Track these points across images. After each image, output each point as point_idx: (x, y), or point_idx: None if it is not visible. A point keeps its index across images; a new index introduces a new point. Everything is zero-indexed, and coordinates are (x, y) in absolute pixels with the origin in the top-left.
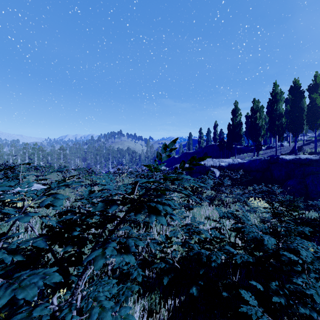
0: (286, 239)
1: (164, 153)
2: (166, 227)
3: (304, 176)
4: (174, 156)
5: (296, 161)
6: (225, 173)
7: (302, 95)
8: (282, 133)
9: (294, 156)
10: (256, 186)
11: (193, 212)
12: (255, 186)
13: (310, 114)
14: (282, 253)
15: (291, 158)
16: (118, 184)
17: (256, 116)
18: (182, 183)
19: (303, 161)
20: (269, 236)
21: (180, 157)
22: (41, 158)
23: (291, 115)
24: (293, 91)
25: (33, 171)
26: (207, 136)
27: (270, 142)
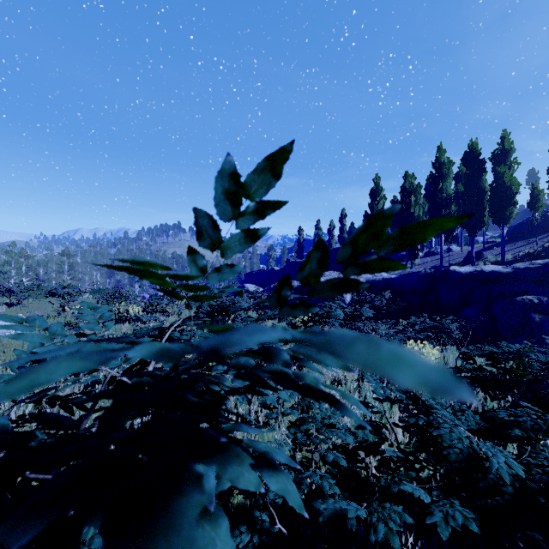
0: (532, 451)
1: (230, 219)
2: (258, 405)
3: (490, 300)
4: (274, 268)
5: (477, 275)
6: (360, 297)
7: (482, 167)
8: (452, 230)
9: (473, 267)
10: (416, 319)
11: (309, 371)
12: (414, 320)
13: (495, 199)
14: (544, 500)
15: (469, 271)
16: (169, 318)
17: (409, 201)
18: (312, 352)
19: (487, 275)
20: (487, 439)
21: (284, 269)
22: (24, 271)
23: (465, 200)
24: (468, 161)
25: (3, 296)
26: (328, 234)
27: (430, 245)
